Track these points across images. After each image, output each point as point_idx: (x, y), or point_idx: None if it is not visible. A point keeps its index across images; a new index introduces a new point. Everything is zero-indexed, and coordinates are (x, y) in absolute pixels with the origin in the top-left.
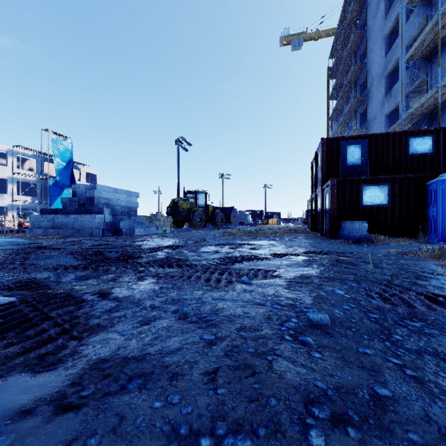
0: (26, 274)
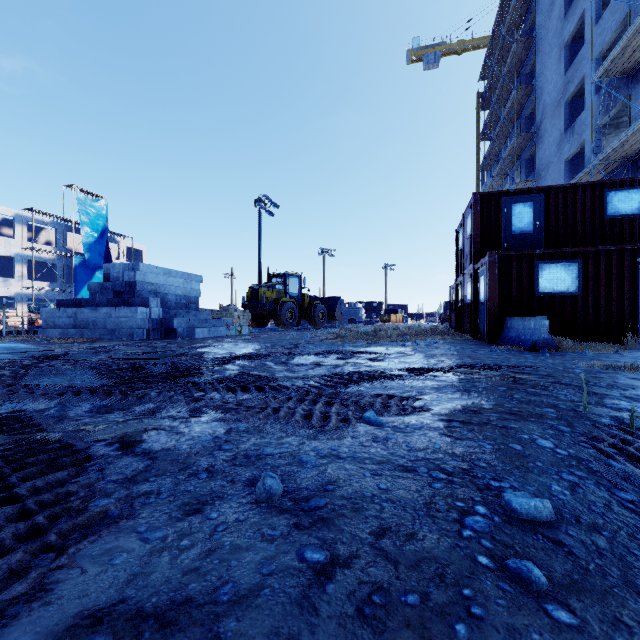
0: (10, 404)
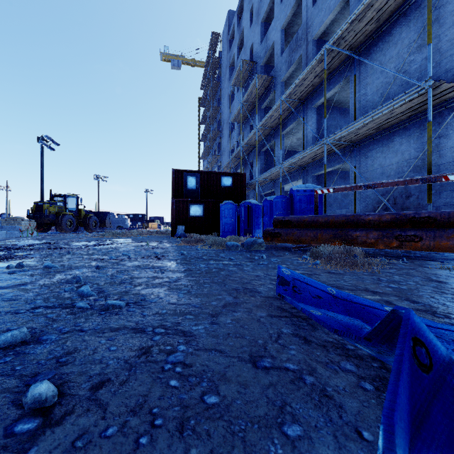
0: None
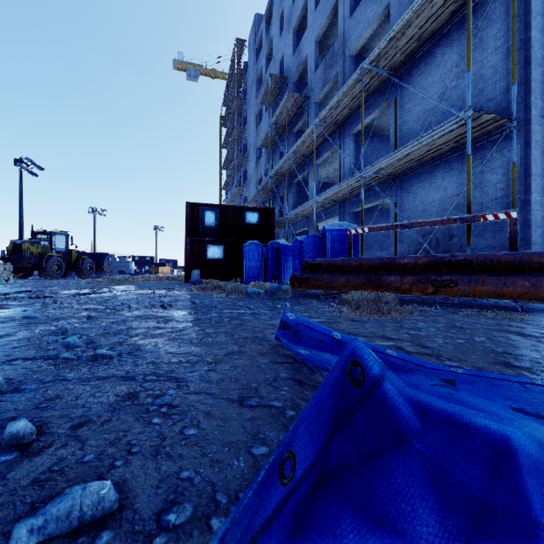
0: None
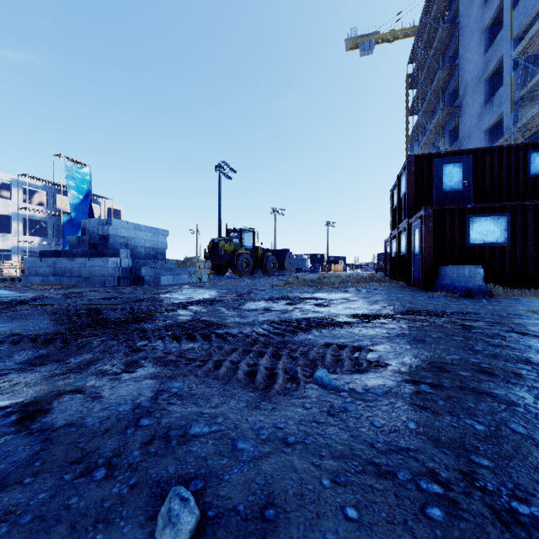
0: None
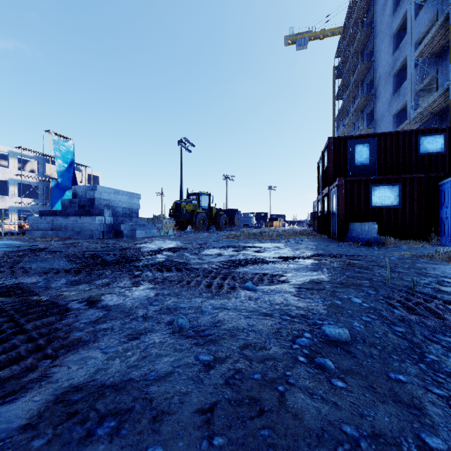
0: (13, 279)
